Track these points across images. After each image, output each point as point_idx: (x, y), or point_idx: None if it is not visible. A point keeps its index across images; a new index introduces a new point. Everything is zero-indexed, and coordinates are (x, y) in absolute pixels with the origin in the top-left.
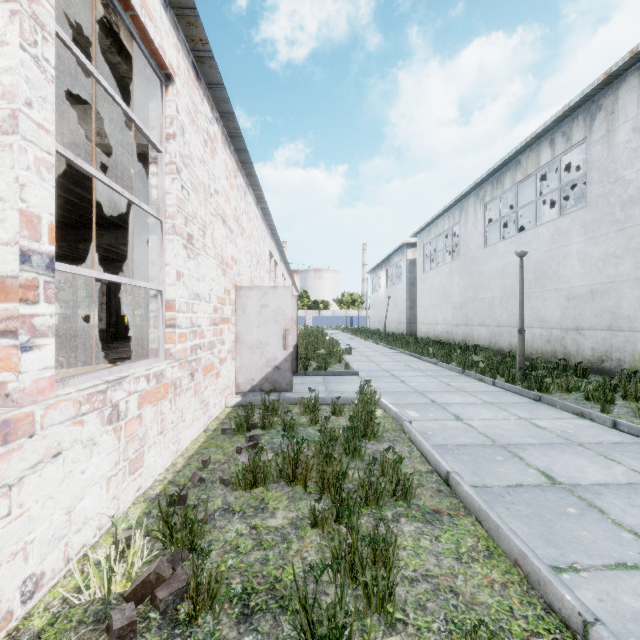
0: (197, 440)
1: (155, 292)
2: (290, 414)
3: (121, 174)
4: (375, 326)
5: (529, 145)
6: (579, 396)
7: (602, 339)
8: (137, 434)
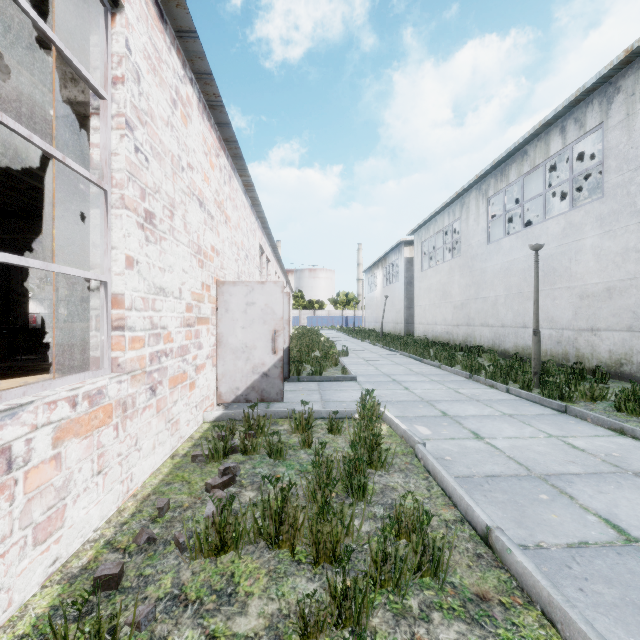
0: (159, 471)
1: (98, 283)
2: (279, 432)
3: (86, 153)
4: (371, 326)
5: (537, 134)
6: (607, 406)
7: (621, 341)
8: (51, 483)
